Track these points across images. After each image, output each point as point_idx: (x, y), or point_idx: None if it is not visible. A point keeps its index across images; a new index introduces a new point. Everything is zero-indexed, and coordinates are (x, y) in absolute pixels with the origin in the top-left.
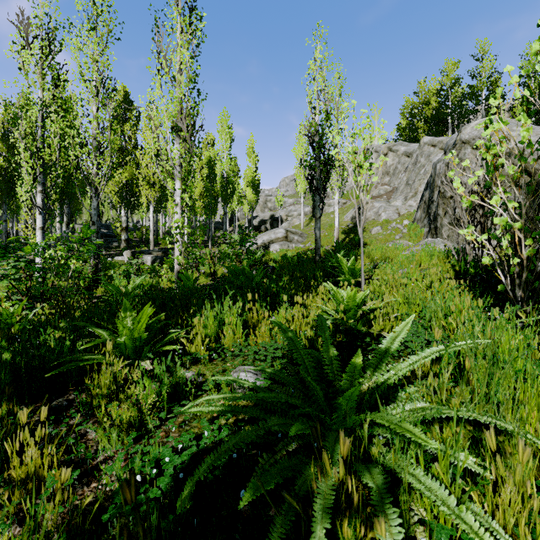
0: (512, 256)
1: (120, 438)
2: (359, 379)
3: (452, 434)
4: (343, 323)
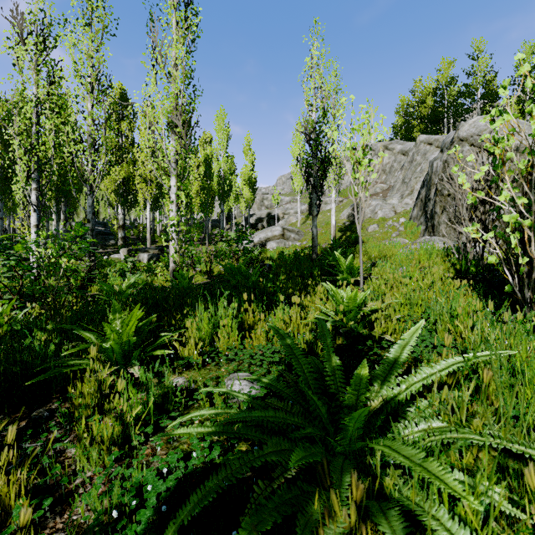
0: (521, 256)
1: (101, 457)
2: (366, 393)
3: (474, 459)
4: (343, 325)
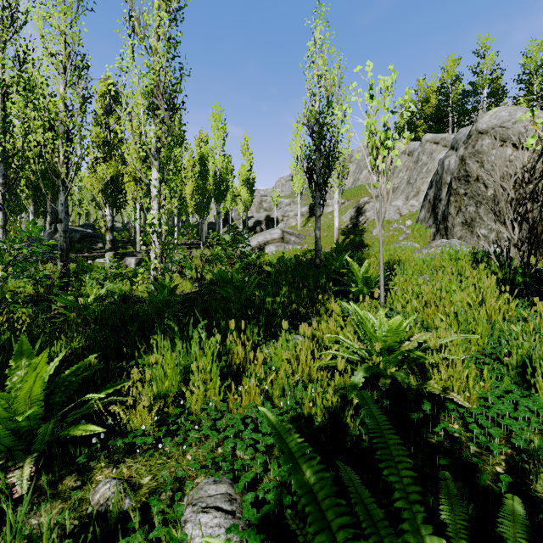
0: None
1: None
2: None
3: None
4: (378, 370)
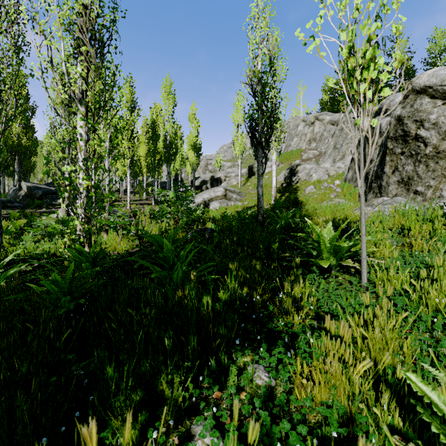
0: None
1: None
2: None
3: None
4: None
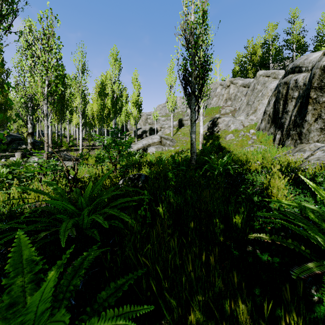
0: None
1: None
2: None
3: None
4: None
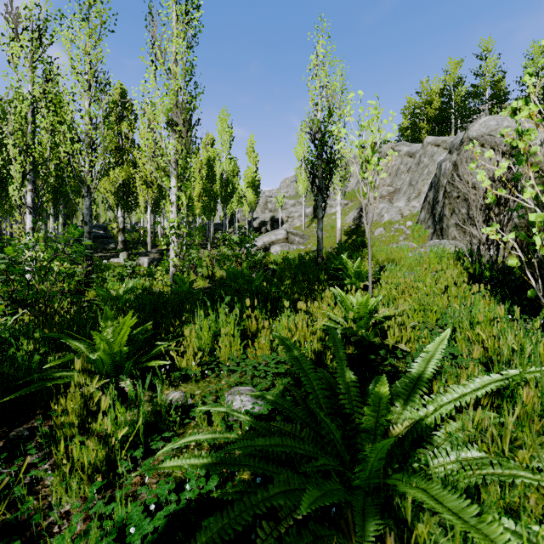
0: None
1: (82, 487)
2: (387, 415)
3: (519, 497)
4: (354, 333)
